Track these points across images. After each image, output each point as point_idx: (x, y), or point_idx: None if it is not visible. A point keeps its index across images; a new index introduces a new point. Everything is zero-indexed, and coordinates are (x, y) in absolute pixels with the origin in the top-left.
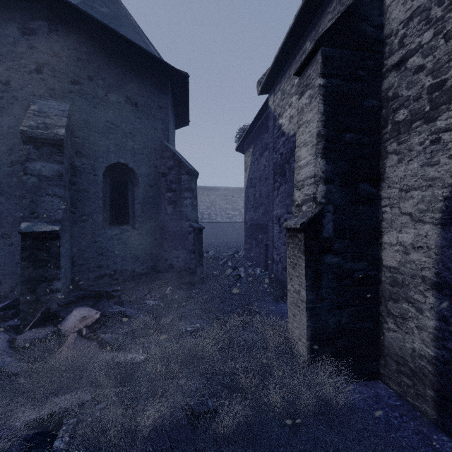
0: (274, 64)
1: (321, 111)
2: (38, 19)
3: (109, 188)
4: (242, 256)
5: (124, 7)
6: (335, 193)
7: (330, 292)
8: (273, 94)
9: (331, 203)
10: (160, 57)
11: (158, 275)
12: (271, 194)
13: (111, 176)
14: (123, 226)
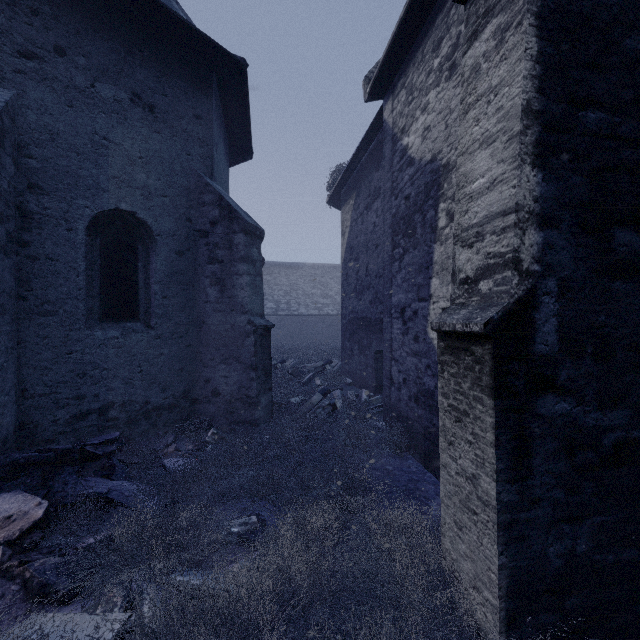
0: (395, 37)
1: (533, 55)
2: None
3: (100, 254)
4: (337, 367)
5: None
6: (563, 249)
7: (552, 482)
8: (392, 97)
9: (553, 272)
10: None
11: (194, 407)
12: (388, 268)
13: (105, 233)
14: (128, 323)
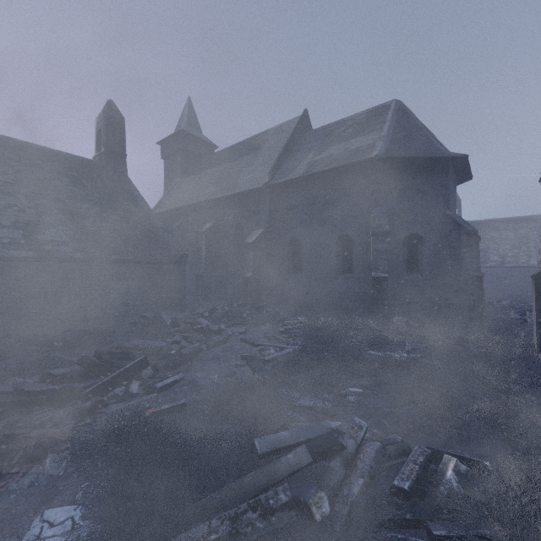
0: None
1: None
2: (371, 168)
3: (406, 250)
4: None
5: (412, 116)
6: None
7: None
8: None
9: None
10: (442, 147)
11: (440, 310)
12: None
13: (407, 242)
14: (415, 274)
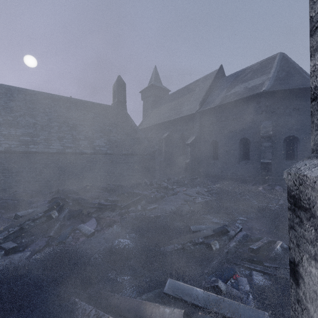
0: None
1: None
2: (261, 98)
3: (285, 146)
4: None
5: (291, 61)
6: None
7: None
8: None
9: None
10: None
11: None
12: None
13: (286, 141)
14: (292, 160)
